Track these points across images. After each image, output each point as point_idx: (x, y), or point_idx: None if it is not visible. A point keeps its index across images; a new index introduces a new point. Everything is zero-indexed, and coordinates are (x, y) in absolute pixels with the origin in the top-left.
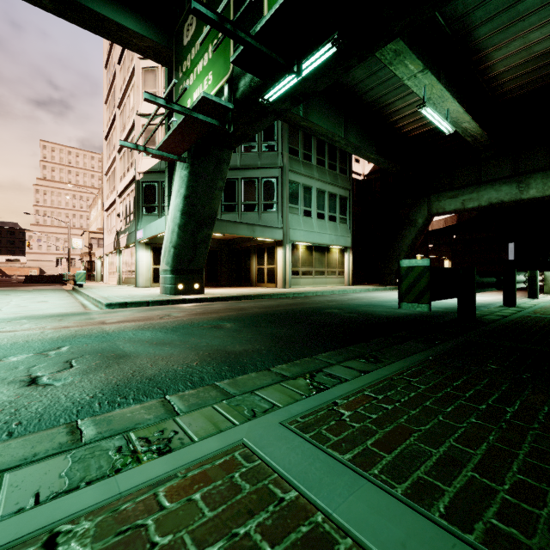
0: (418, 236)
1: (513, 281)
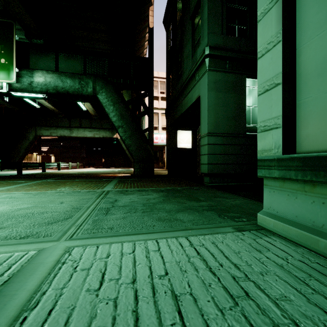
0: (31, 145)
1: (44, 165)
